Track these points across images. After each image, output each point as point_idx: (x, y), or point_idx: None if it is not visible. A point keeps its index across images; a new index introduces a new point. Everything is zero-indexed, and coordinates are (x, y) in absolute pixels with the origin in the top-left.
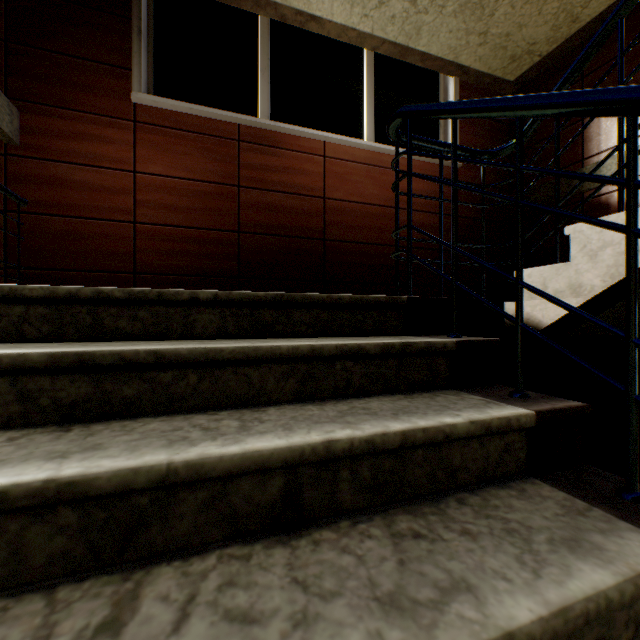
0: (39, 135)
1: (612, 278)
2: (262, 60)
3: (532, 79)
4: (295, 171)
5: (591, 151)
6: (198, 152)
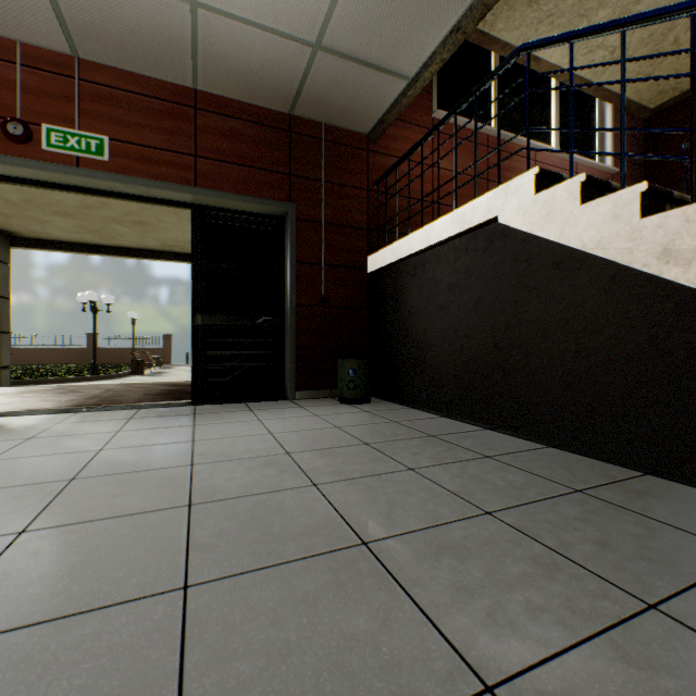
0: (383, 138)
1: None
2: (495, 88)
3: (667, 108)
4: (518, 171)
5: None
6: (465, 154)
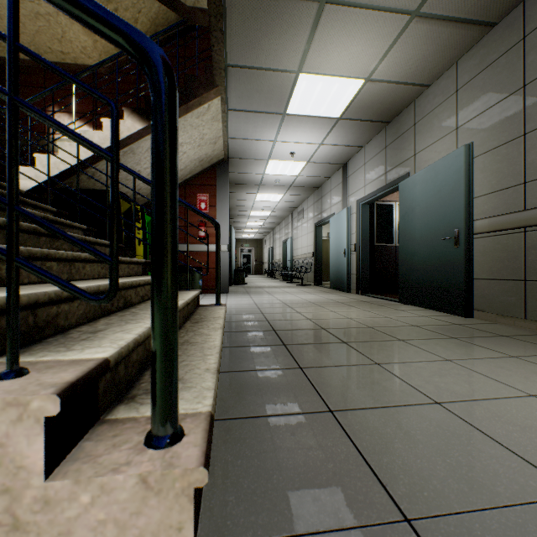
0: None
1: (51, 175)
2: None
3: None
4: None
5: (51, 131)
6: None
